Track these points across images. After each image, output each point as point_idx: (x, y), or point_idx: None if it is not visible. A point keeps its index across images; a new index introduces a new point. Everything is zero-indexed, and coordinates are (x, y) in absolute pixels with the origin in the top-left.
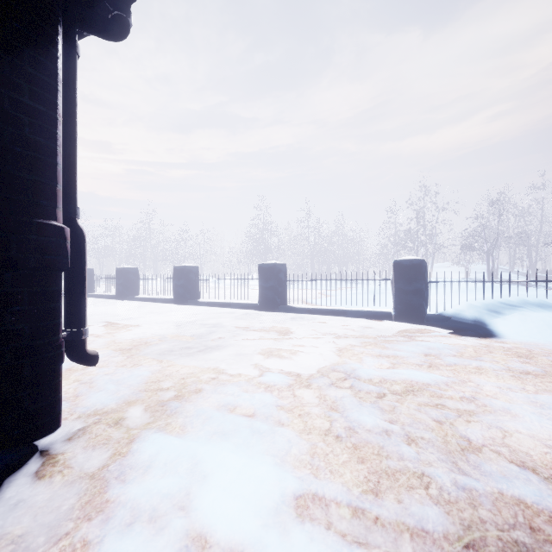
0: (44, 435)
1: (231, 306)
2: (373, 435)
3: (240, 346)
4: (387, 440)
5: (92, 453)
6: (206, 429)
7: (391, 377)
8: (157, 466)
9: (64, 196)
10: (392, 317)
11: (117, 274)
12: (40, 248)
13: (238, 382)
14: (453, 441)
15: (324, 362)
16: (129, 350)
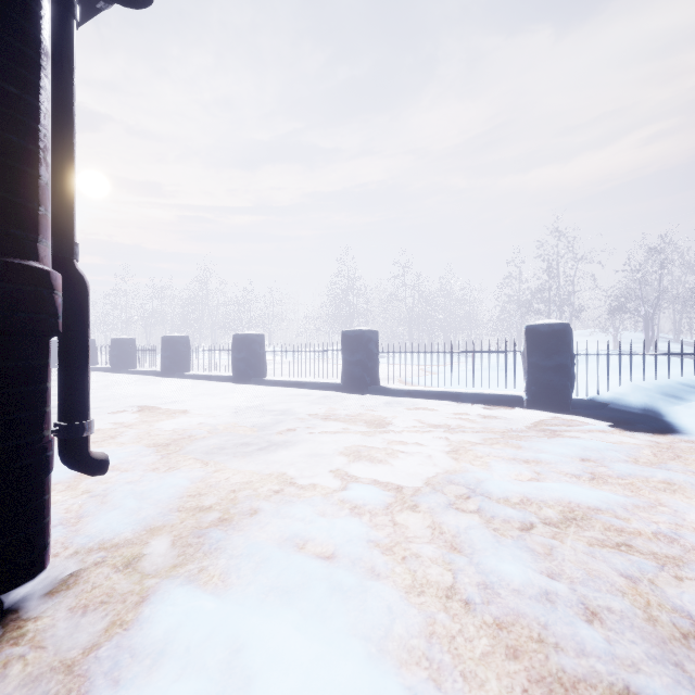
0: (17, 585)
1: (306, 386)
2: (526, 601)
3: (316, 442)
4: (551, 612)
5: (81, 619)
6: (259, 581)
7: (537, 495)
8: (174, 653)
9: (54, 226)
10: (523, 403)
11: (163, 345)
12: (8, 302)
13: (311, 499)
14: (663, 618)
15: (435, 469)
16: (166, 447)
